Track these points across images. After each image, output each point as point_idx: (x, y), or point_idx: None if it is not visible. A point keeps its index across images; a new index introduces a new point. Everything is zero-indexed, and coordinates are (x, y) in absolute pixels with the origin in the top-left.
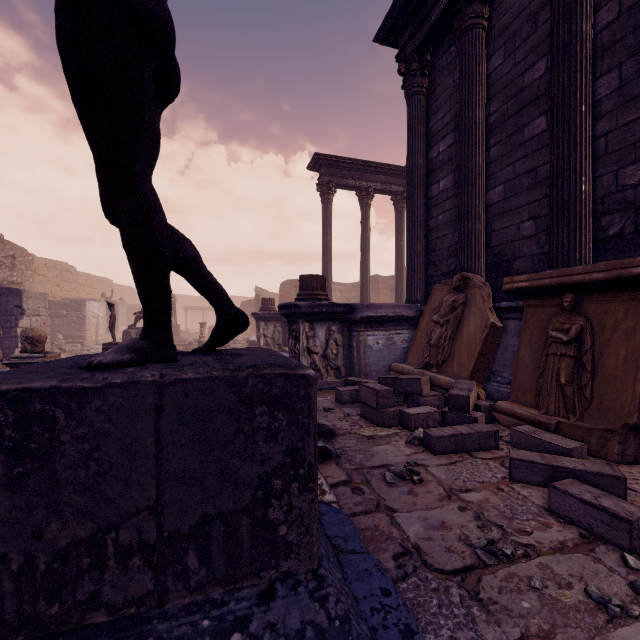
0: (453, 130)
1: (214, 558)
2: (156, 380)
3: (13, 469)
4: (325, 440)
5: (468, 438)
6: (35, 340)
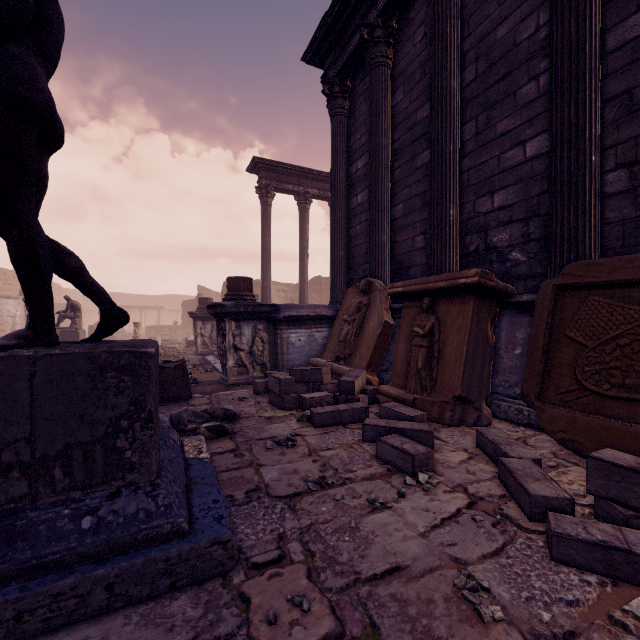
0: (368, 151)
1: (75, 472)
2: (31, 355)
3: None
4: (229, 422)
5: (344, 413)
6: None
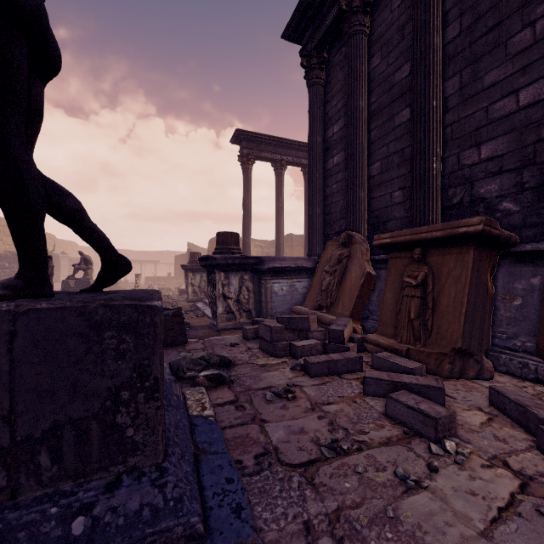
0: (344, 115)
1: (65, 457)
2: (10, 309)
3: None
4: (225, 369)
5: (338, 363)
6: None
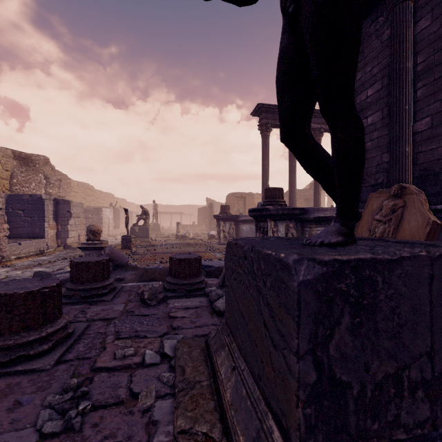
0: (381, 79)
1: None
2: (428, 255)
3: (354, 319)
4: None
5: None
6: (95, 232)
